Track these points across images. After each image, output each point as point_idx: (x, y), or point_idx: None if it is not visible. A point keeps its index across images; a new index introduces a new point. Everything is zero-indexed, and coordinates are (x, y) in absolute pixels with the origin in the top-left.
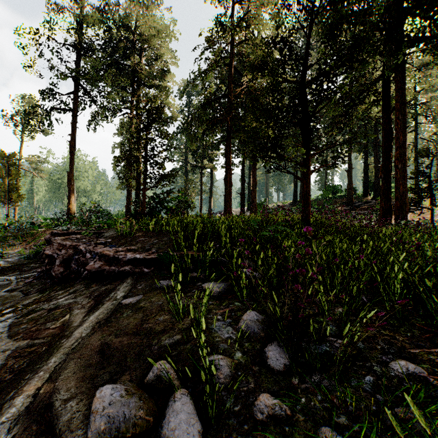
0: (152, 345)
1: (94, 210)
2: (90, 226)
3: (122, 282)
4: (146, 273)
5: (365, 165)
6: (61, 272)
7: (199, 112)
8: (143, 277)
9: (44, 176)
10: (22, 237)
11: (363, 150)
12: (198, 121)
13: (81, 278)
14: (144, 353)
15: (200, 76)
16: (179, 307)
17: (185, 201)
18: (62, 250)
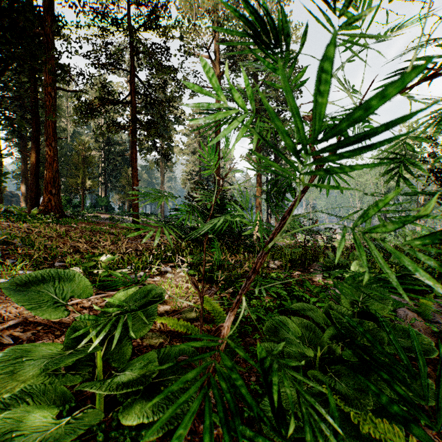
0: None
1: None
2: None
3: None
4: None
5: None
6: None
7: None
8: None
9: None
10: None
11: None
12: None
13: None
14: None
15: None
16: None
17: None
18: None
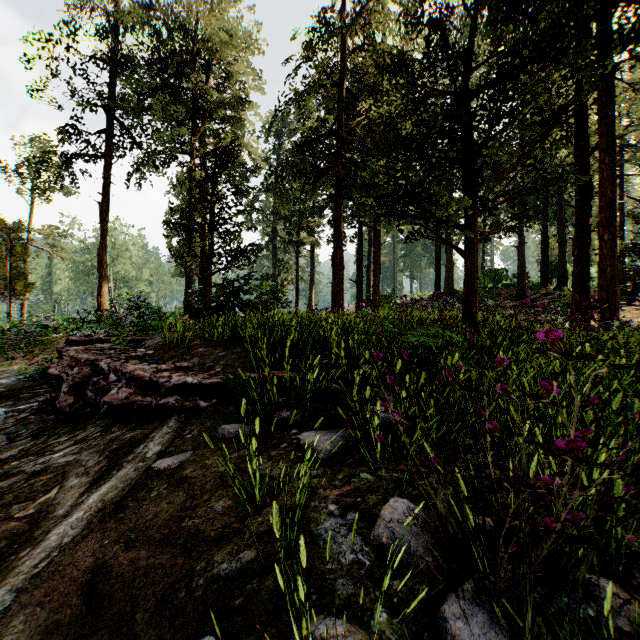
0: (193, 576)
1: (133, 305)
2: (125, 330)
3: (160, 426)
4: (202, 409)
5: (543, 239)
6: (71, 404)
7: (294, 157)
8: (197, 416)
9: (65, 257)
10: (28, 346)
11: (539, 217)
12: (293, 171)
13: (100, 414)
14: (174, 597)
15: (296, 101)
16: (254, 485)
17: (273, 292)
18: (75, 367)
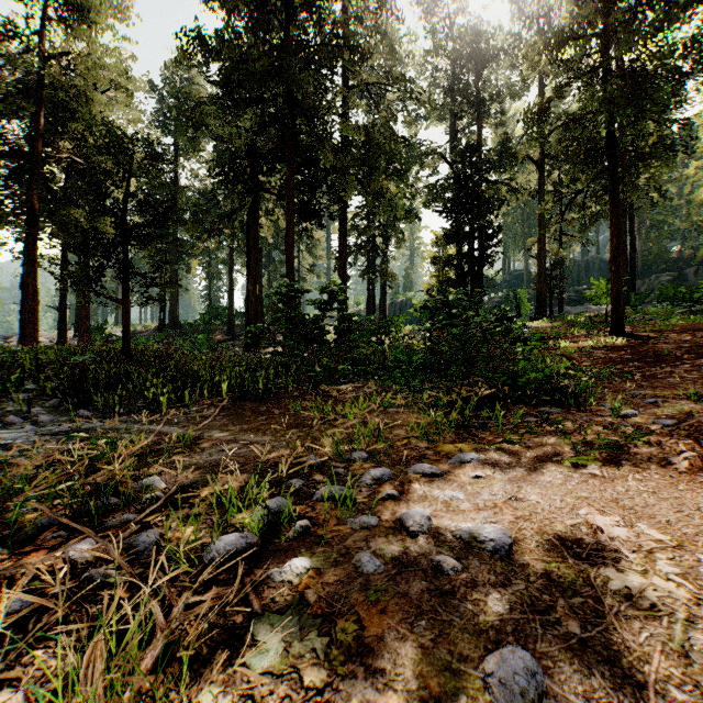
0: None
1: None
2: None
3: None
4: None
5: None
6: None
7: None
8: None
9: None
10: None
11: None
12: None
13: None
14: None
15: None
16: None
17: None
18: None
